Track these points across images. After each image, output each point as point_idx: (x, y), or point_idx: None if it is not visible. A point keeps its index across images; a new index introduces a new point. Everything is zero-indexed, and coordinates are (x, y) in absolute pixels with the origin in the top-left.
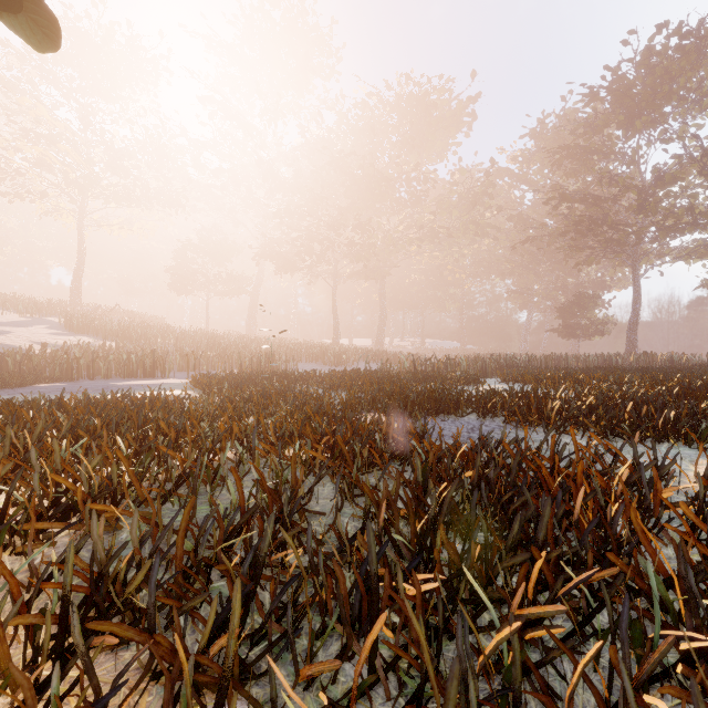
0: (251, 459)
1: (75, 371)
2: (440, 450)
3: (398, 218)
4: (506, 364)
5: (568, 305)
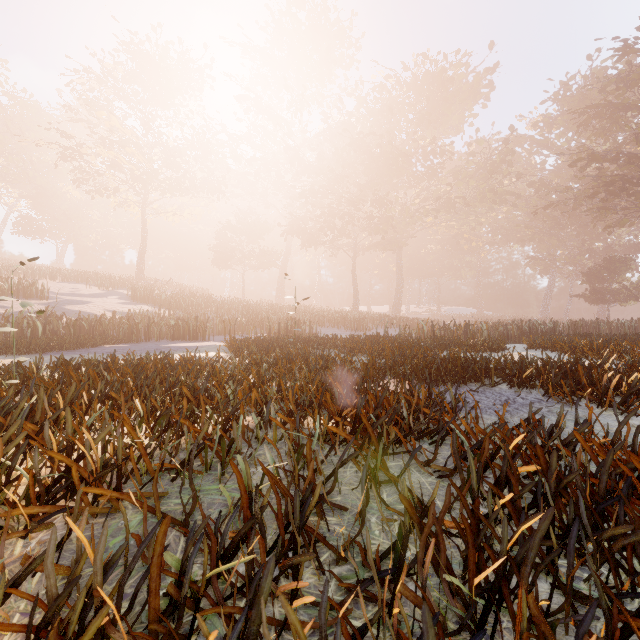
0: (270, 428)
1: (135, 334)
2: (483, 433)
3: (415, 191)
4: (529, 330)
5: (595, 270)
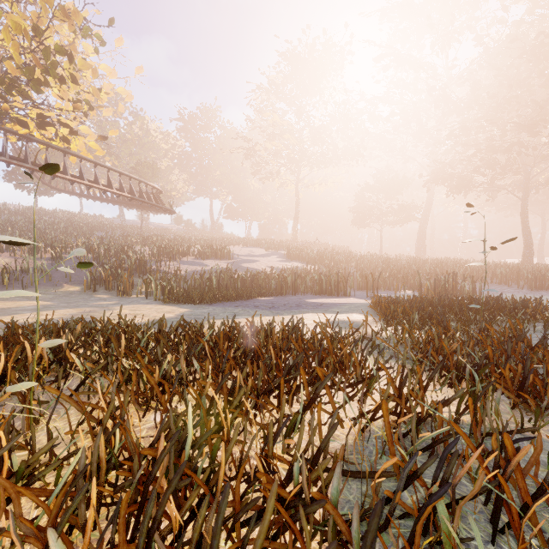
0: None
1: (283, 288)
2: None
3: None
4: None
5: None
